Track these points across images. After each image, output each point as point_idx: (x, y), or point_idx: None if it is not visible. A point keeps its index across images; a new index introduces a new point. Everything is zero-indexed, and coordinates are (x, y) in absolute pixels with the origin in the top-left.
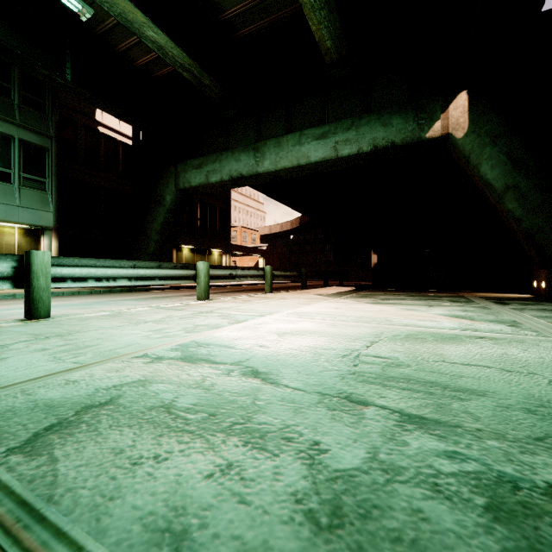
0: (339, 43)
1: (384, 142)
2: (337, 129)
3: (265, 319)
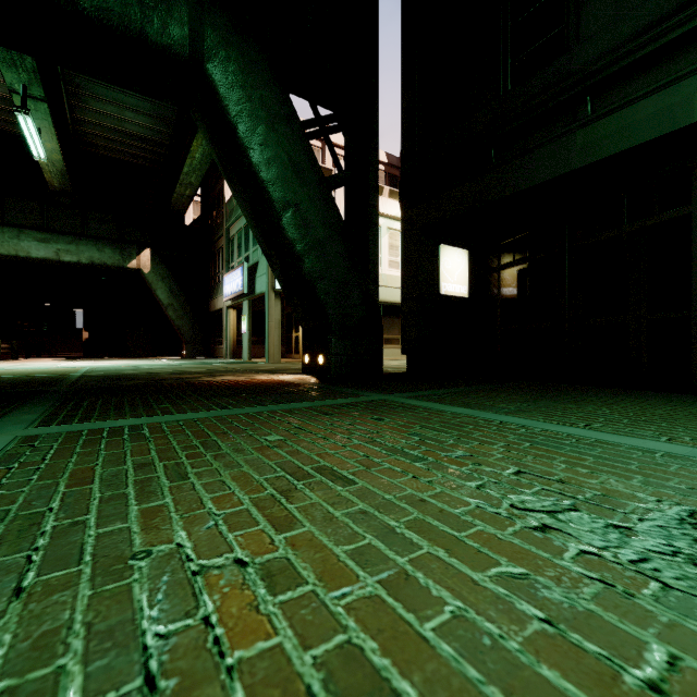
0: (65, 187)
1: (99, 261)
2: (60, 240)
3: (66, 364)
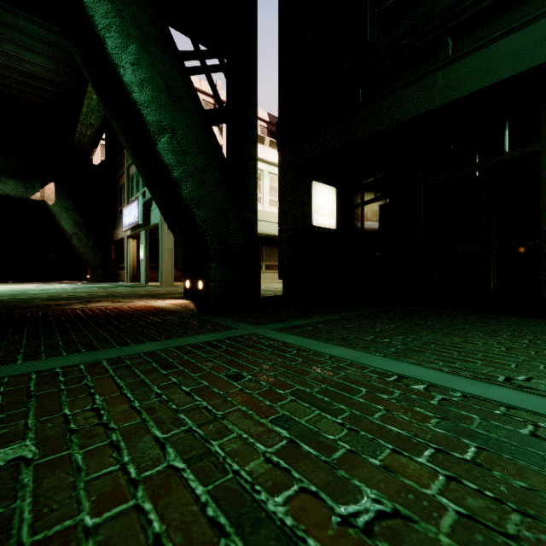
0: None
1: (1, 192)
2: None
3: None
